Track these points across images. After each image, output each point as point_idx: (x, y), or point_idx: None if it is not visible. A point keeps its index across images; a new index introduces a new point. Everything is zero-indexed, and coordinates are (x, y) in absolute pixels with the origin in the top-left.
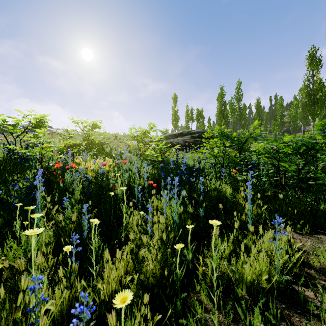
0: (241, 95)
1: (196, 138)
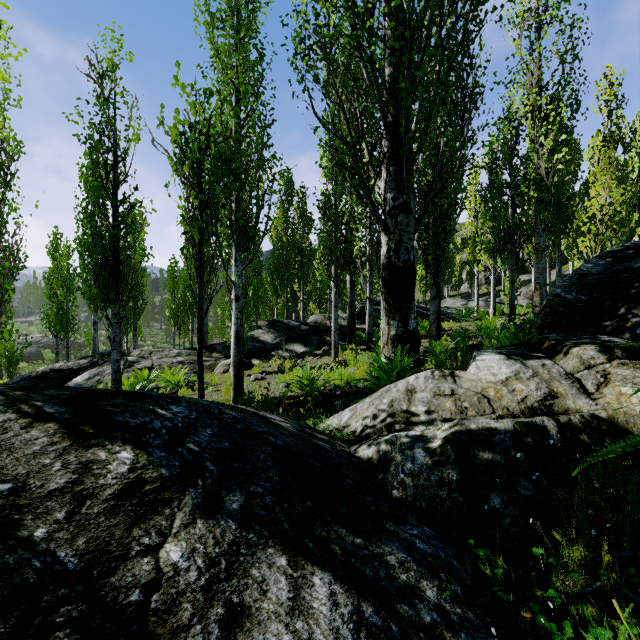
0: None
1: (41, 348)
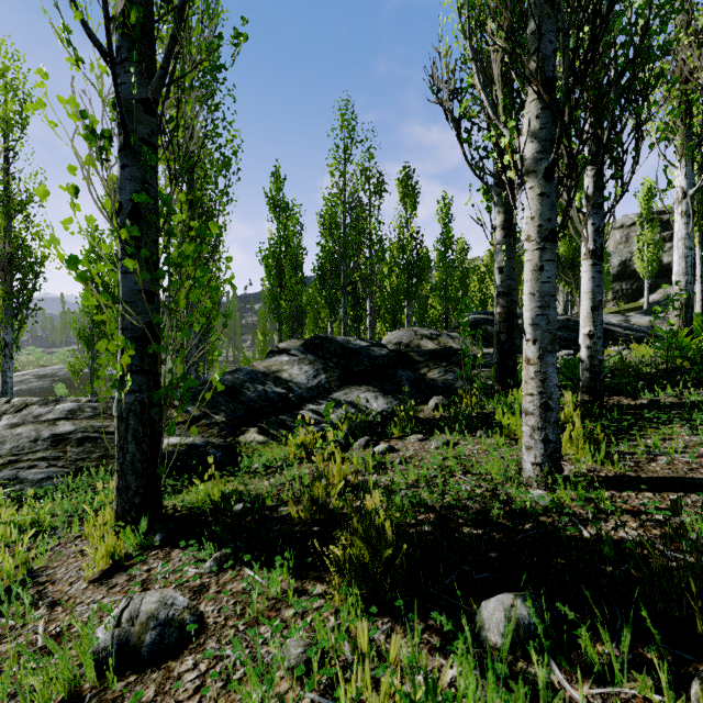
0: None
1: (56, 382)
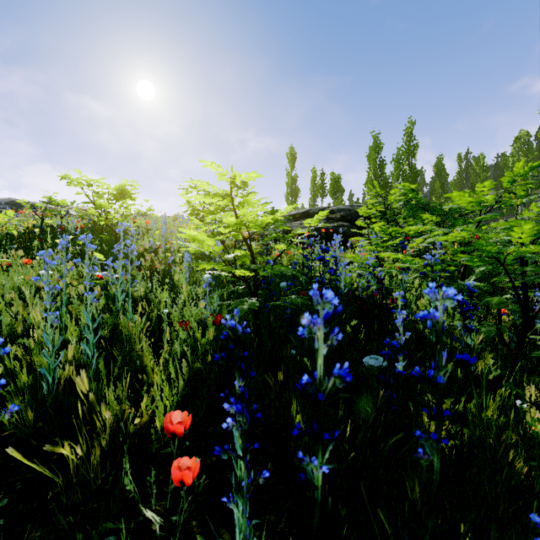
0: (414, 146)
1: (339, 222)
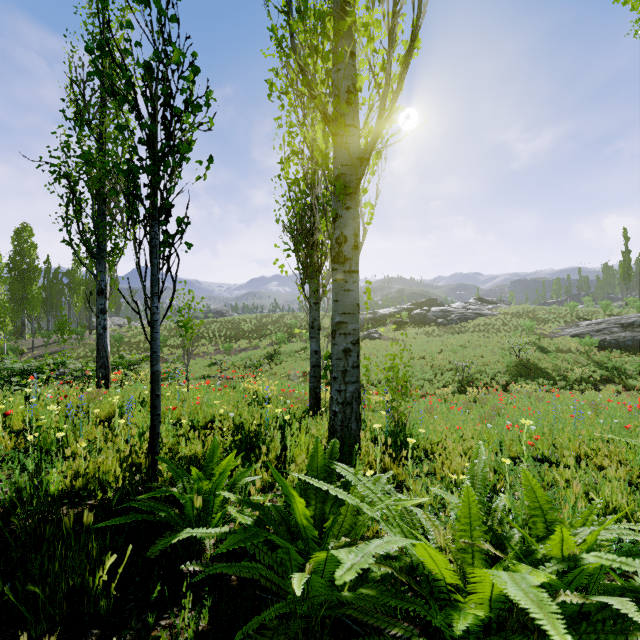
0: None
1: None
